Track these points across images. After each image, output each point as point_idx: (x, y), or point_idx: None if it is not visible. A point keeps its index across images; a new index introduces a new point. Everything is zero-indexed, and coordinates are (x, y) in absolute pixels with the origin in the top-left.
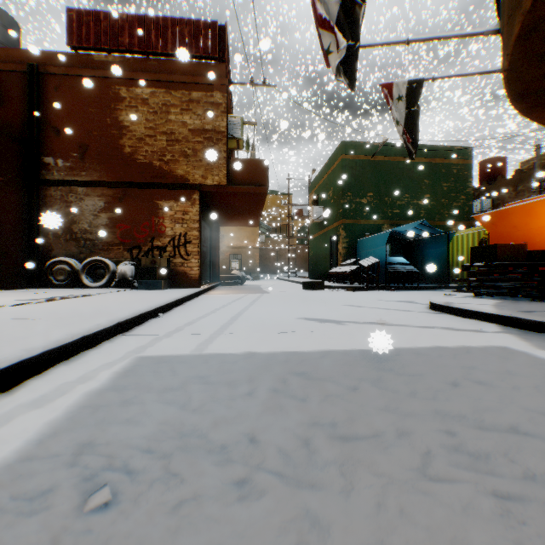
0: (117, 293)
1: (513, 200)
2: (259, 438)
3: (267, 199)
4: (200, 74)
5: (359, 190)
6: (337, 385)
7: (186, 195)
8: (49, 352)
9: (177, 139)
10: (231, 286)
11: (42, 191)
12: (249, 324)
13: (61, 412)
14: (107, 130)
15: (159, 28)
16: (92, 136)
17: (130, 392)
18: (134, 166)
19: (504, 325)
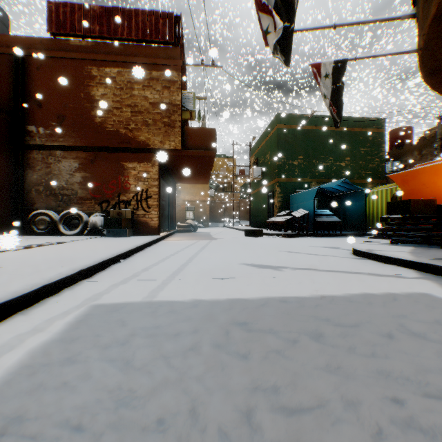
0: (87, 240)
1: (418, 162)
2: (198, 410)
3: (216, 161)
4: (159, 56)
5: (292, 154)
6: (277, 338)
7: (148, 158)
8: (7, 304)
9: (140, 110)
10: (185, 233)
11: (26, 154)
12: (197, 270)
13: (1, 373)
14: (81, 103)
15: (125, 18)
16: (68, 108)
17: (77, 347)
18: (104, 133)
19: (421, 271)
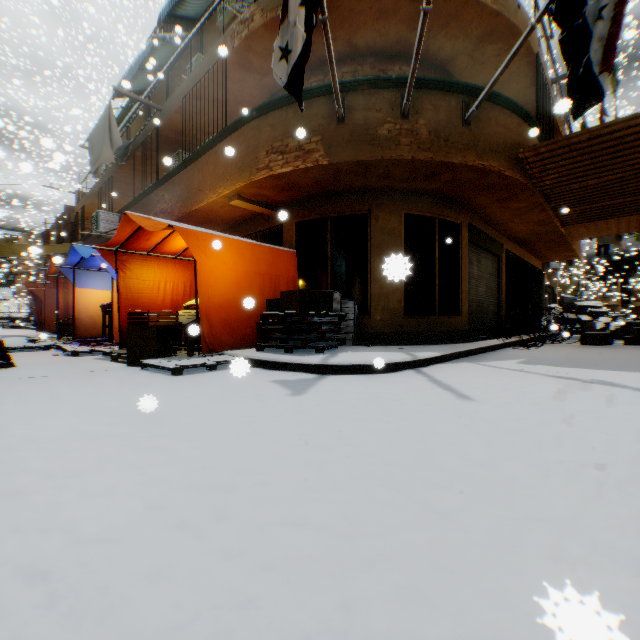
0: None
1: None
2: None
3: None
4: None
5: None
6: None
7: None
8: None
9: None
10: None
11: None
12: None
13: None
14: None
15: None
16: None
17: None
18: None
19: (442, 362)
